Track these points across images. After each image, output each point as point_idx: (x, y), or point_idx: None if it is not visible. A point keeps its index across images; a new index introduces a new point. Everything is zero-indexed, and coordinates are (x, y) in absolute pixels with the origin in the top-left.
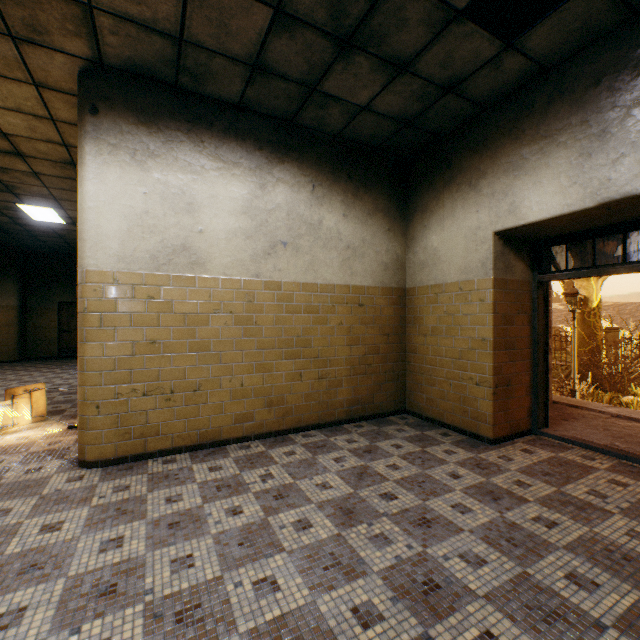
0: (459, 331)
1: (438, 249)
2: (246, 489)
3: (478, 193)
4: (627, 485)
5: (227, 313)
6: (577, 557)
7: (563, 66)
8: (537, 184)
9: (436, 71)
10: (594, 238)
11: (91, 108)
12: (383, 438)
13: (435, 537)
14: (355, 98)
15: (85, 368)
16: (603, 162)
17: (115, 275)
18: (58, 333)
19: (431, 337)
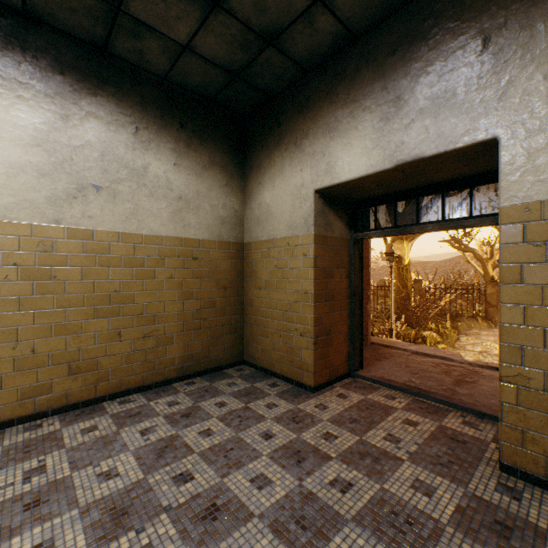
0: (287, 284)
1: (270, 205)
2: None
3: (302, 153)
4: (417, 424)
5: (9, 265)
6: (364, 531)
7: (368, 35)
8: (348, 145)
9: (252, 14)
10: (396, 201)
11: None
12: (210, 396)
13: (216, 535)
14: (172, 32)
15: None
16: (398, 127)
17: None
18: None
19: (265, 290)
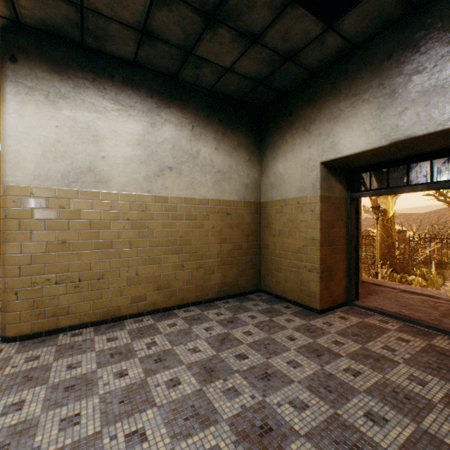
0: (297, 233)
1: (283, 174)
2: (134, 355)
3: (310, 134)
4: (409, 341)
5: (125, 220)
6: (373, 398)
7: (367, 45)
8: (349, 128)
9: (279, 44)
10: (388, 168)
11: (11, 57)
12: (243, 311)
13: (273, 388)
14: (221, 61)
15: (6, 263)
16: (393, 113)
17: (31, 190)
18: None
19: (278, 237)
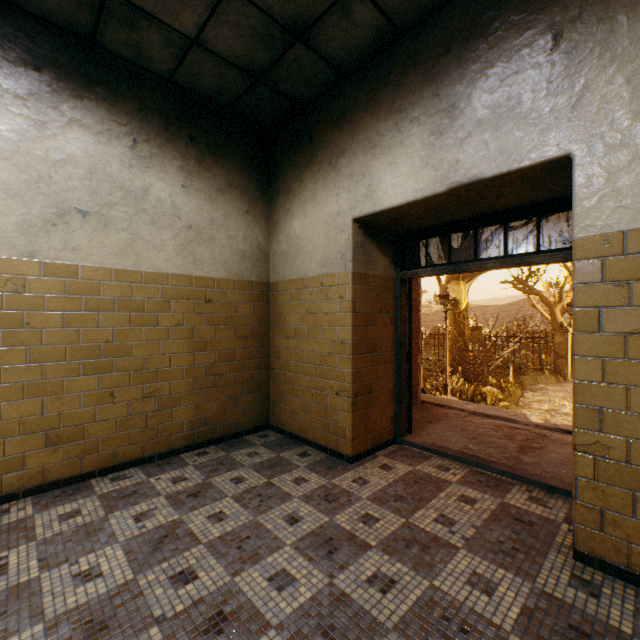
0: (320, 333)
1: (301, 237)
2: None
3: (338, 173)
4: (475, 501)
5: None
6: None
7: (416, 31)
8: (393, 165)
9: (275, 1)
10: (450, 233)
11: None
12: (226, 469)
13: None
14: (176, 21)
15: None
16: (453, 141)
17: None
18: None
19: (294, 340)
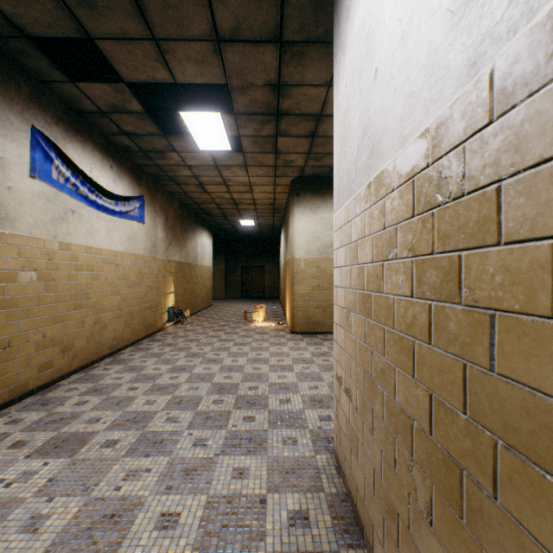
0: None
1: None
2: None
3: None
4: None
5: None
6: None
7: None
8: None
9: None
10: None
11: (297, 194)
12: None
13: None
14: None
15: (294, 295)
16: None
17: (305, 259)
18: (241, 284)
19: None
